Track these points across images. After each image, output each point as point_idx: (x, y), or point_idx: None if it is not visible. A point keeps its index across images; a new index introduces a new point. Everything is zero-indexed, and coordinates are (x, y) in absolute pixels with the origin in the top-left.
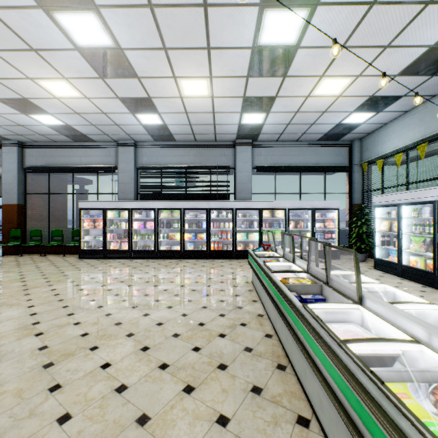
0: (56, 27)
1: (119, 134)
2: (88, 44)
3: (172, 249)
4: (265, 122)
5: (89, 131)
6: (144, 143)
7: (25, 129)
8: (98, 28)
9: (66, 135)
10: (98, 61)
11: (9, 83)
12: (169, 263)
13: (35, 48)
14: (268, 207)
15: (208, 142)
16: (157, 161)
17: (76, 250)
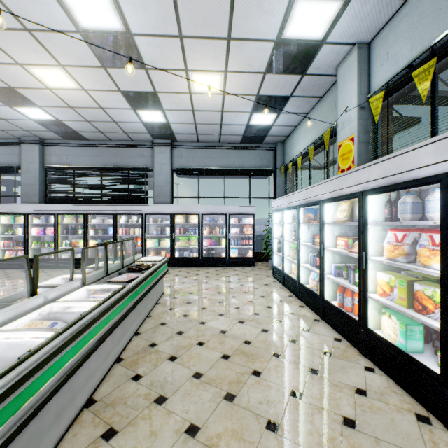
0: None
1: (16, 130)
2: None
3: (76, 257)
4: (169, 121)
5: None
6: (53, 141)
7: None
8: None
9: None
10: None
11: None
12: (60, 274)
13: None
14: (180, 211)
15: (125, 142)
16: (68, 161)
17: None
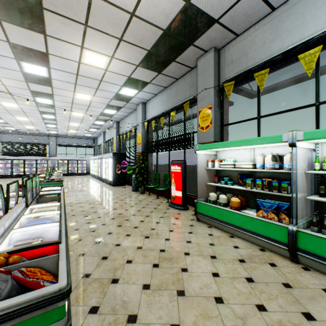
0: None
1: None
2: None
3: (20, 174)
4: (58, 133)
5: None
6: (4, 131)
7: None
8: (2, 121)
9: None
10: None
11: None
12: (19, 178)
13: None
14: (61, 159)
15: (37, 134)
16: (11, 140)
17: None
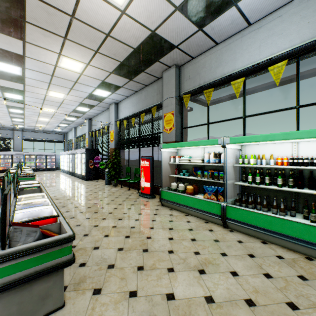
0: None
1: None
2: None
3: None
4: (25, 127)
5: None
6: None
7: None
8: None
9: None
10: None
11: None
12: None
13: None
14: (28, 154)
15: None
16: None
17: None
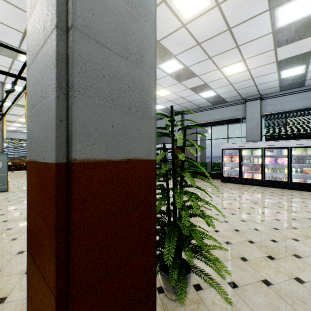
0: (269, 20)
1: (250, 92)
2: (287, 22)
3: (307, 182)
4: None
5: (229, 96)
6: (268, 95)
7: (190, 103)
8: (310, 3)
9: (211, 102)
10: (284, 34)
11: (203, 76)
12: None
13: (239, 45)
14: None
15: None
16: (281, 108)
17: (213, 176)
